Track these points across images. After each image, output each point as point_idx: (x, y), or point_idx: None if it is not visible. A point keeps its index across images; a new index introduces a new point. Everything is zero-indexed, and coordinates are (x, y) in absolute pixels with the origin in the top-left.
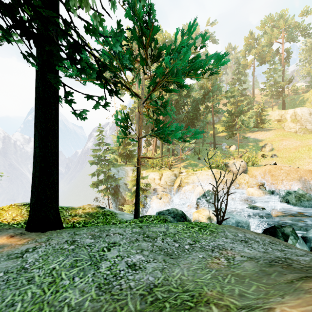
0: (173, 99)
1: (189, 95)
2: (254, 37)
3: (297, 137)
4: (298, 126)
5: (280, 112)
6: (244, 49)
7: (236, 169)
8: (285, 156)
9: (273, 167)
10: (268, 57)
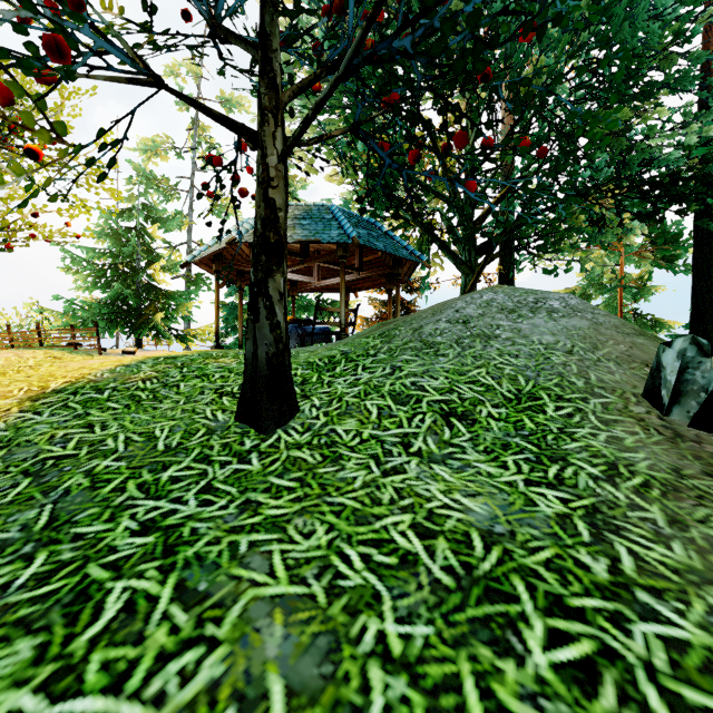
0: None
1: None
2: None
3: None
4: None
5: None
6: None
7: None
8: None
9: None
10: None
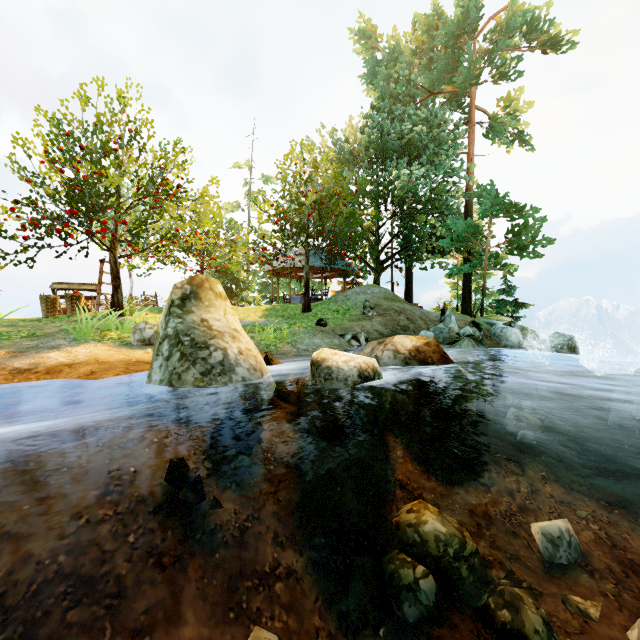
0: None
1: None
2: None
3: None
4: None
5: None
6: None
7: None
8: None
9: None
10: None
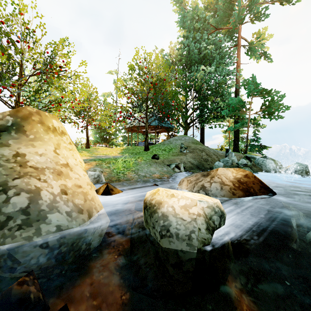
0: None
1: None
2: None
3: None
4: None
5: None
6: None
7: None
8: None
9: None
10: None
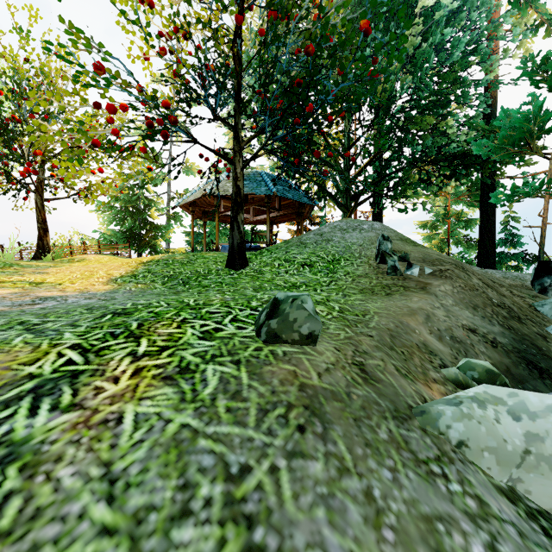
0: None
1: None
2: None
3: None
4: None
5: None
6: None
7: None
8: None
9: None
10: None
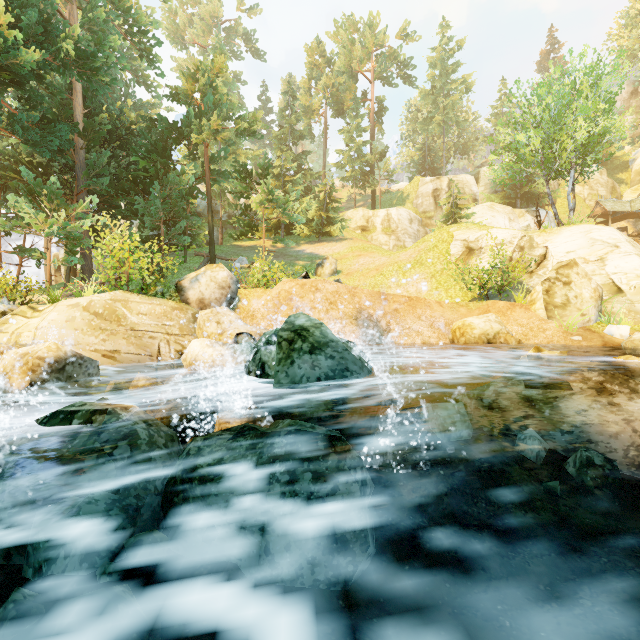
0: (24, 60)
1: (95, 70)
2: (325, 54)
3: (384, 252)
4: (393, 241)
5: (366, 213)
6: (308, 76)
7: (203, 296)
8: (358, 285)
9: (299, 285)
10: (349, 103)
